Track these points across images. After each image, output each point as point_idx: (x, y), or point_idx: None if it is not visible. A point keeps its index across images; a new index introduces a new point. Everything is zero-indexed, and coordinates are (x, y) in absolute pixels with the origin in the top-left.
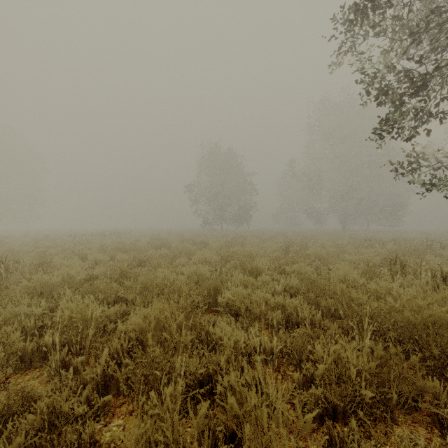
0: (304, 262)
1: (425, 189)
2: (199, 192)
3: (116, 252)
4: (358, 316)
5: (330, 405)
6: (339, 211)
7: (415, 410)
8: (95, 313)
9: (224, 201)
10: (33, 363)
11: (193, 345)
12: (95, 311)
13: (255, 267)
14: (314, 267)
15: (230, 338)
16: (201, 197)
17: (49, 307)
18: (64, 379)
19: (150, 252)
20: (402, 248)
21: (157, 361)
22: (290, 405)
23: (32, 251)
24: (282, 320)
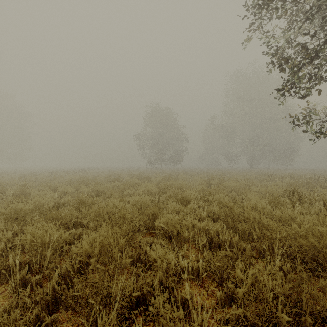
0: (223, 193)
1: (316, 137)
2: (144, 140)
3: (80, 185)
4: (268, 239)
5: (249, 323)
6: (247, 154)
7: (322, 326)
8: (53, 238)
9: (163, 146)
10: (0, 280)
11: (134, 263)
12: (53, 235)
13: (185, 197)
14: (231, 196)
15: (163, 260)
16: (146, 143)
17: (21, 230)
18: (21, 296)
19: (106, 185)
20: (297, 182)
21: (97, 286)
22: (213, 320)
23: (15, 184)
24: (206, 241)
